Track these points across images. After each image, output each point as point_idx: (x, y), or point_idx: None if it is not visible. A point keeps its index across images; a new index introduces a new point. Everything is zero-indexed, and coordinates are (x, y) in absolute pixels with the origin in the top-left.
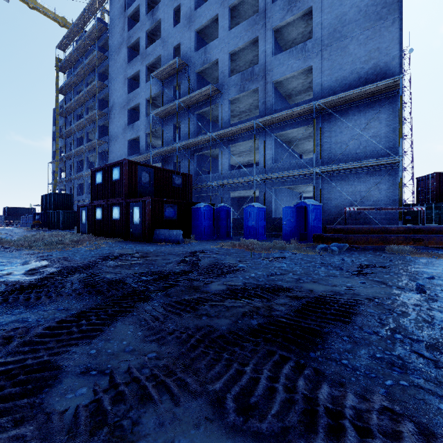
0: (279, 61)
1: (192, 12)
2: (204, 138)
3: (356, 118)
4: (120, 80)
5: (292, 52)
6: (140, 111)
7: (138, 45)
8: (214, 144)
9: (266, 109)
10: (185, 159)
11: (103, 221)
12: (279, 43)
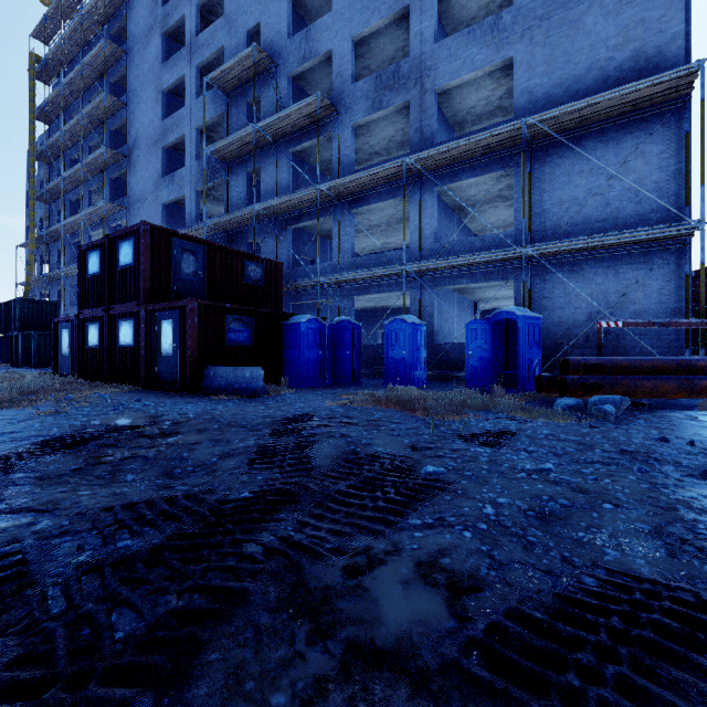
0: (448, 50)
1: None
2: (306, 194)
3: (598, 155)
4: (150, 94)
5: (473, 34)
6: (186, 149)
7: (183, 31)
8: (325, 208)
9: (424, 141)
10: (269, 237)
11: (101, 349)
12: (445, 25)
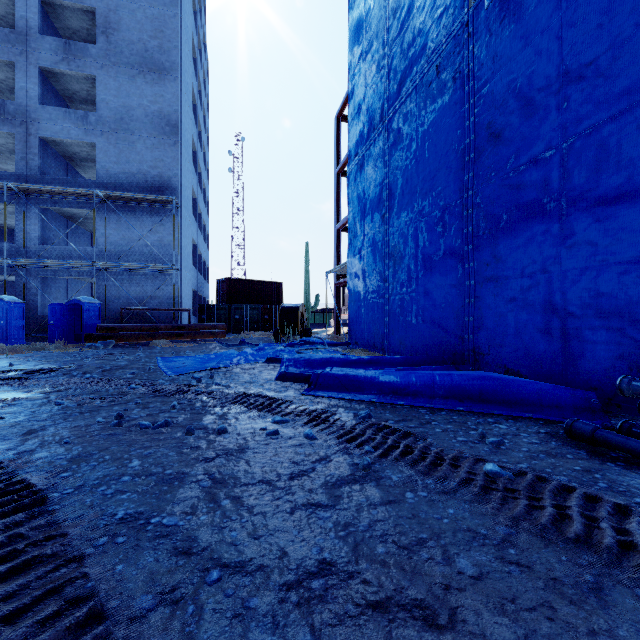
0: (50, 115)
1: None
2: None
3: (143, 219)
4: None
5: (70, 115)
6: None
7: None
8: None
9: (29, 170)
10: None
11: None
12: (54, 84)
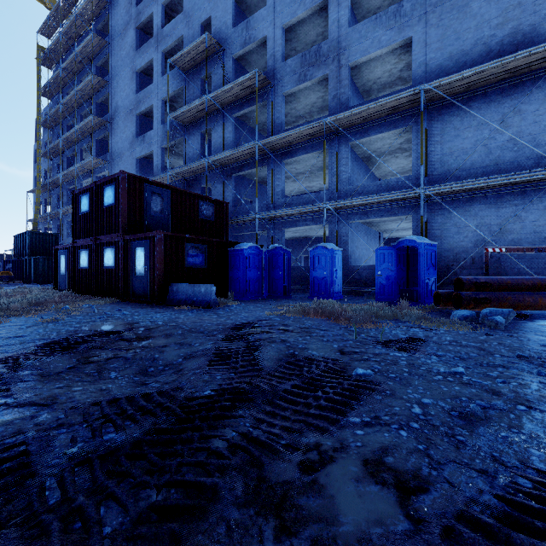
0: (359, 33)
1: None
2: (246, 149)
3: (482, 113)
4: (126, 74)
5: (380, 19)
6: (154, 116)
7: (152, 25)
8: (261, 159)
9: (340, 106)
10: (217, 183)
11: (90, 270)
12: (356, 14)
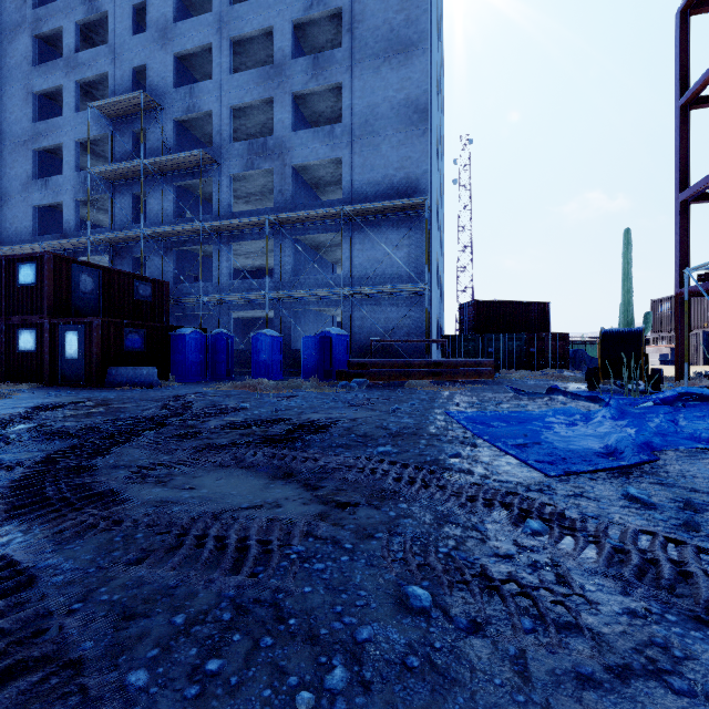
0: (301, 140)
1: (169, 24)
2: (190, 227)
3: (388, 233)
4: (16, 92)
5: (318, 134)
6: (64, 158)
7: (58, 38)
8: (207, 238)
9: (284, 201)
10: (155, 255)
11: None
12: (303, 111)
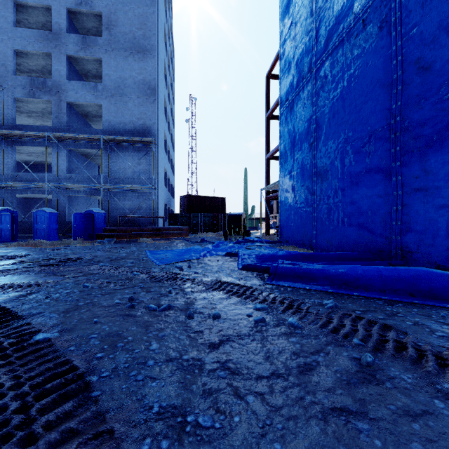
0: (73, 86)
1: None
2: None
3: (133, 154)
4: None
5: (85, 86)
6: None
7: None
8: None
9: (60, 124)
10: None
11: None
12: (76, 66)
